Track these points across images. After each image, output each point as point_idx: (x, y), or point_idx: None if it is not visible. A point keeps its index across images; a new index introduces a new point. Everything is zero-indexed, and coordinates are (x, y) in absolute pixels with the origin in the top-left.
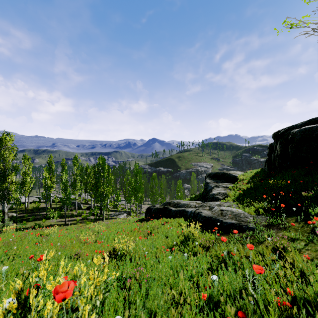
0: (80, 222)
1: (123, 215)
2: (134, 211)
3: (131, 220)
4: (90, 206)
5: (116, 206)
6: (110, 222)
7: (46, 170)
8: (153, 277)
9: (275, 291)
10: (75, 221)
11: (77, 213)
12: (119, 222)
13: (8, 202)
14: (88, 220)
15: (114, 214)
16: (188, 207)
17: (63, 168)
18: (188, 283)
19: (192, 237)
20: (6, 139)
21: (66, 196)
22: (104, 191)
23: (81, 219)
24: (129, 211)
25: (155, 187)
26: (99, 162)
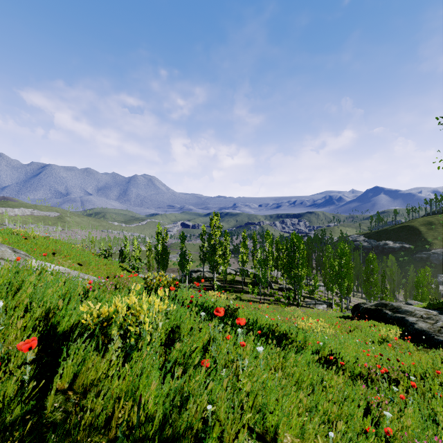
0: (274, 303)
1: (322, 306)
2: (338, 304)
3: (333, 315)
4: (281, 287)
5: (311, 293)
6: (306, 310)
7: (242, 246)
8: (342, 341)
9: (408, 364)
10: (268, 301)
11: (269, 292)
12: (318, 313)
13: (217, 273)
14: (281, 303)
15: (310, 302)
16: (411, 316)
17: (254, 241)
18: (360, 349)
19: (392, 342)
20: (215, 218)
21: (261, 274)
22: (299, 273)
23: (274, 300)
24: (330, 303)
25: (374, 274)
26: (292, 238)
